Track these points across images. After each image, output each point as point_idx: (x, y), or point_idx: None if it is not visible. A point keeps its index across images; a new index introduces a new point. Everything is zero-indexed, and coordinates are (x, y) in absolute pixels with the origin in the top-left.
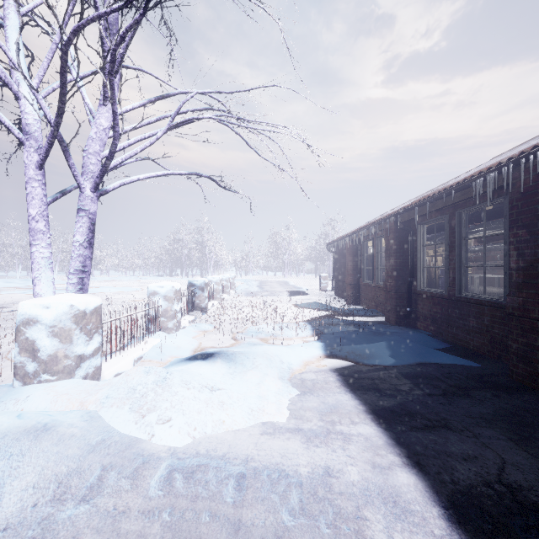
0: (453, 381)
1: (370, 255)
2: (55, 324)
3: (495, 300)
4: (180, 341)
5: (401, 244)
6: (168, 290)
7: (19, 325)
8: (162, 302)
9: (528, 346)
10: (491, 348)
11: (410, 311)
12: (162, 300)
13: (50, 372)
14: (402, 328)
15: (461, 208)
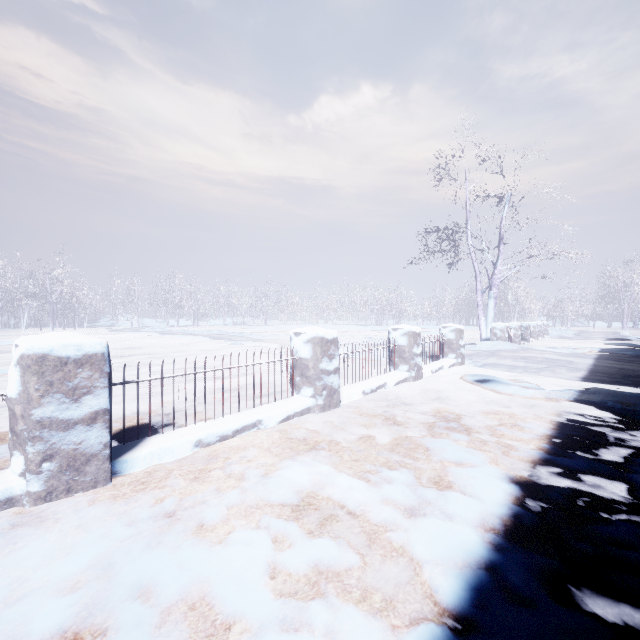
0: None
1: None
2: (501, 329)
3: None
4: None
5: None
6: (515, 325)
7: (492, 329)
8: (513, 331)
9: None
10: None
11: None
12: (512, 330)
13: (500, 340)
14: None
15: None
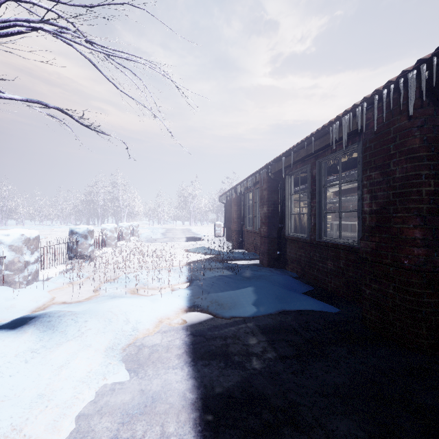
0: (310, 334)
1: (251, 205)
2: None
3: (350, 244)
4: (23, 298)
5: (272, 193)
6: (14, 238)
7: None
8: (7, 253)
9: (381, 292)
10: (346, 290)
11: (280, 254)
12: (6, 250)
13: None
14: (273, 271)
15: (321, 157)
